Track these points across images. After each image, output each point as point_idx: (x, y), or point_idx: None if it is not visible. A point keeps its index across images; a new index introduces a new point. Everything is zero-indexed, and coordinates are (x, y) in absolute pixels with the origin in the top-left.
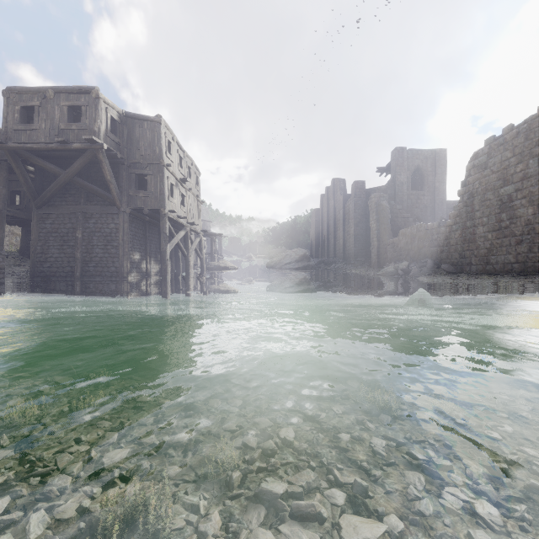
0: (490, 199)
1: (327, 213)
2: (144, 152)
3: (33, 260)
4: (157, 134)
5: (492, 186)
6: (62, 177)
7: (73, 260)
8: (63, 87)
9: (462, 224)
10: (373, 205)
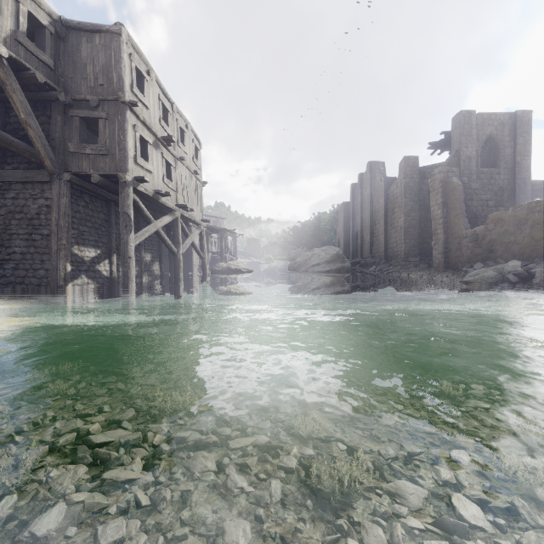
0: None
1: (360, 205)
2: (94, 81)
3: None
4: (115, 52)
5: None
6: None
7: None
8: None
9: None
10: (437, 184)
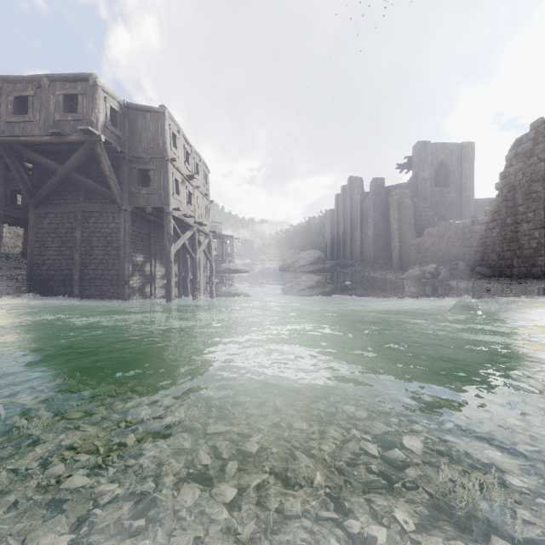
0: (537, 191)
1: (343, 213)
2: (147, 145)
3: (30, 263)
4: (161, 126)
5: (539, 176)
6: (59, 173)
7: (72, 262)
8: (59, 74)
9: (501, 221)
10: (394, 203)
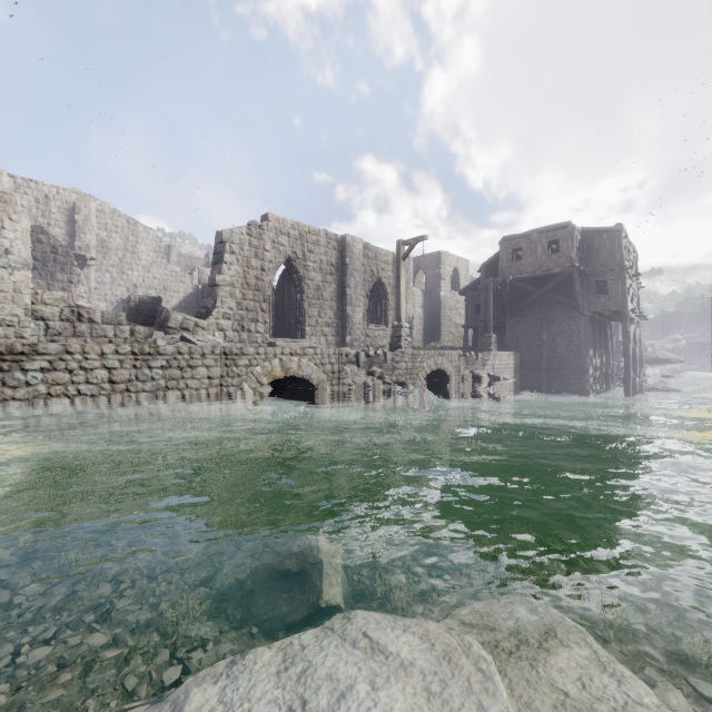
0: None
1: None
2: (603, 260)
3: None
4: (618, 242)
5: None
6: (537, 294)
7: (539, 357)
8: (544, 228)
9: None
10: None
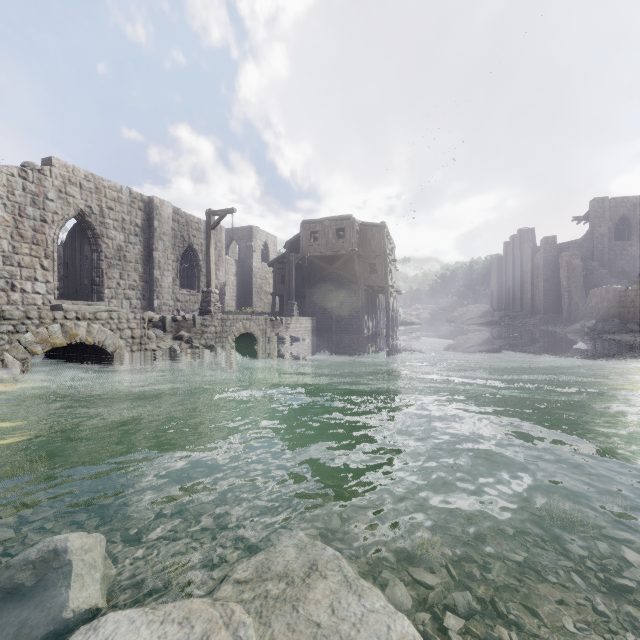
0: None
1: (512, 264)
2: (374, 248)
3: None
4: (383, 235)
5: None
6: (329, 270)
7: (330, 321)
8: (334, 217)
9: None
10: (564, 264)
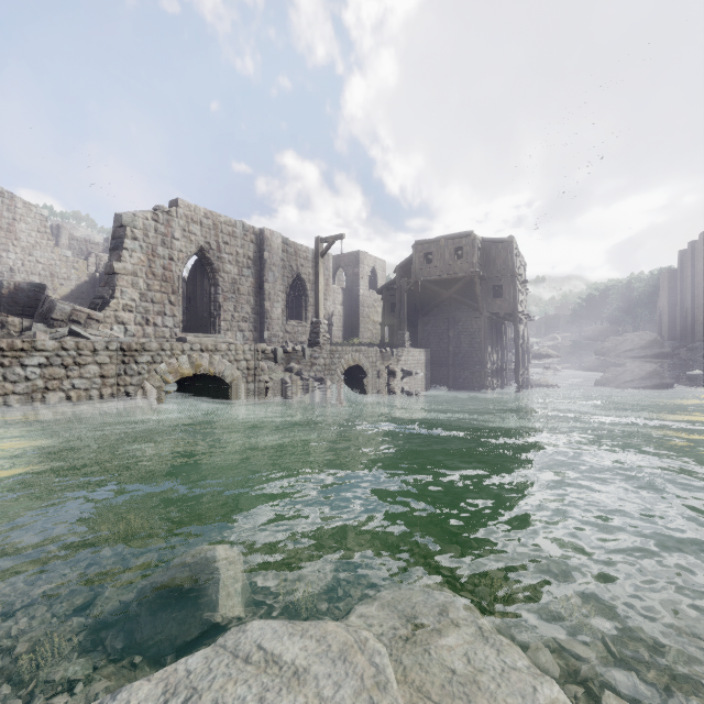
0: None
1: (690, 278)
2: (499, 267)
3: None
4: (510, 252)
5: None
6: (445, 295)
7: (447, 353)
8: (450, 235)
9: None
10: None
